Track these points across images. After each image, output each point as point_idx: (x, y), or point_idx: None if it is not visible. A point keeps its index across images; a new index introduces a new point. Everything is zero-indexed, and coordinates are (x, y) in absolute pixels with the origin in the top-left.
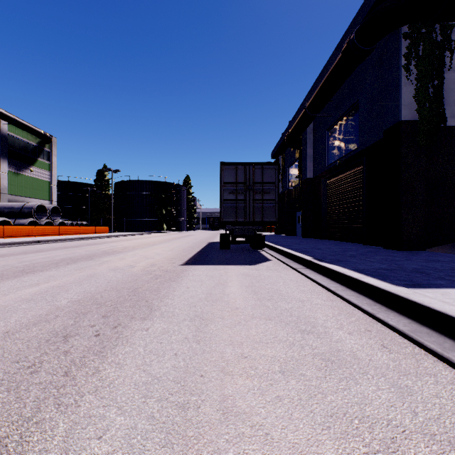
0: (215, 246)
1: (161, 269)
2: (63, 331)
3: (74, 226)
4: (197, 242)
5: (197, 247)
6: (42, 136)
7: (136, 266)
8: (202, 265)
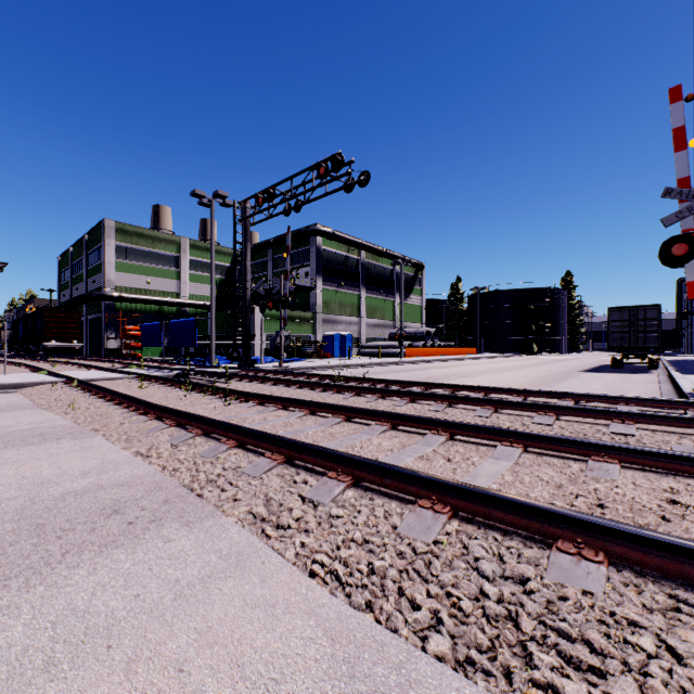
0: (607, 367)
1: (567, 372)
2: (551, 377)
3: (452, 347)
4: (588, 364)
5: (588, 367)
6: (419, 267)
7: (551, 371)
8: (592, 373)
